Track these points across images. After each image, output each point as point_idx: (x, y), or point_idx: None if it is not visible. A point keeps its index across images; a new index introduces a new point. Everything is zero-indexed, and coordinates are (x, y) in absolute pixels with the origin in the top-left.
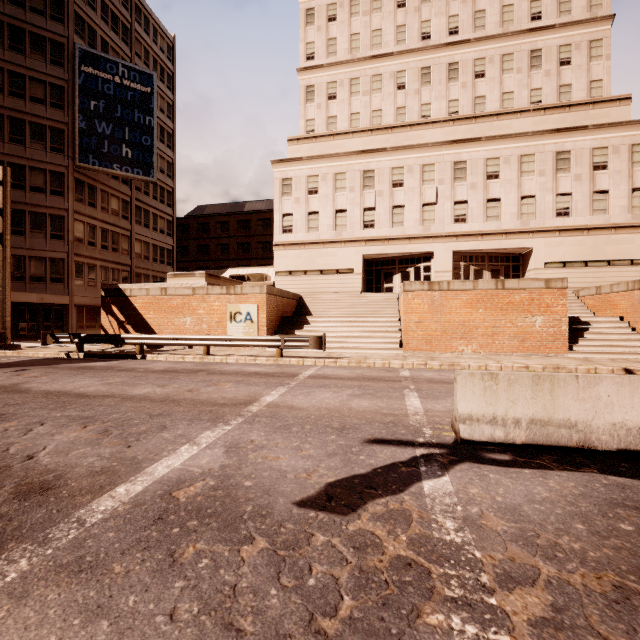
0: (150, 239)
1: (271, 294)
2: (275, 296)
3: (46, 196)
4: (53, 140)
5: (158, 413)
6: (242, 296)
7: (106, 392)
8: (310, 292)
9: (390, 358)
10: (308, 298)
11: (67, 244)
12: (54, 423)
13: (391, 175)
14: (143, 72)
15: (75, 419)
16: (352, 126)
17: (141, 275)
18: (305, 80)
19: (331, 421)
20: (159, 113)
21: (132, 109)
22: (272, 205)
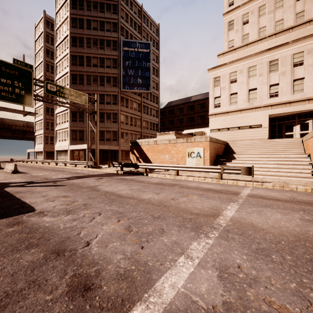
0: (149, 119)
1: (211, 141)
2: (213, 142)
3: (111, 105)
4: (113, 82)
5: (157, 216)
6: (194, 143)
7: (130, 195)
8: (231, 140)
9: (309, 185)
10: (232, 143)
11: (118, 124)
12: (105, 214)
13: (292, 59)
14: (146, 43)
15: (115, 213)
16: (260, 36)
17: (145, 136)
18: (228, 19)
19: (310, 253)
20: (152, 61)
21: (141, 61)
22: (205, 96)
